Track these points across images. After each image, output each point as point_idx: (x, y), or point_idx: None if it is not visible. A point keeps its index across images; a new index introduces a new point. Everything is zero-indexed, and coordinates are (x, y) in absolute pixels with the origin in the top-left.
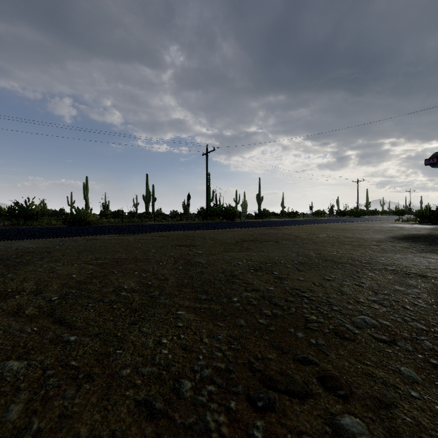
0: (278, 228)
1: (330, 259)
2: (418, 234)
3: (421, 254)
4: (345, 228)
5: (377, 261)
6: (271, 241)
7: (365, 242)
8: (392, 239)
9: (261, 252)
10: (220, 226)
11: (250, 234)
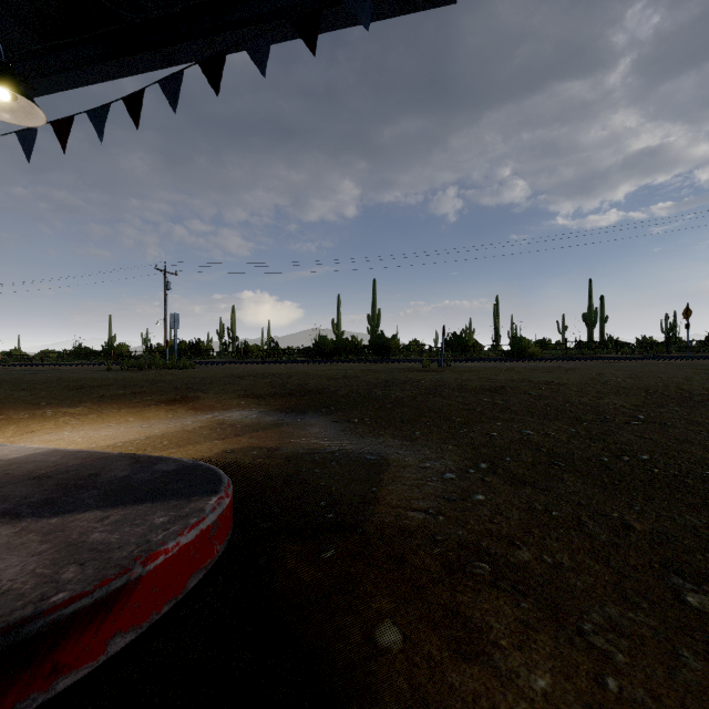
0: None
1: None
2: None
3: None
4: None
5: None
6: None
7: None
8: None
9: None
10: None
11: None
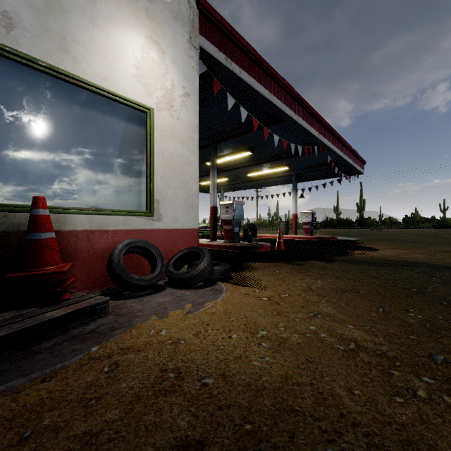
0: None
1: None
2: None
3: None
4: None
5: None
6: None
7: None
8: None
9: None
10: None
11: None
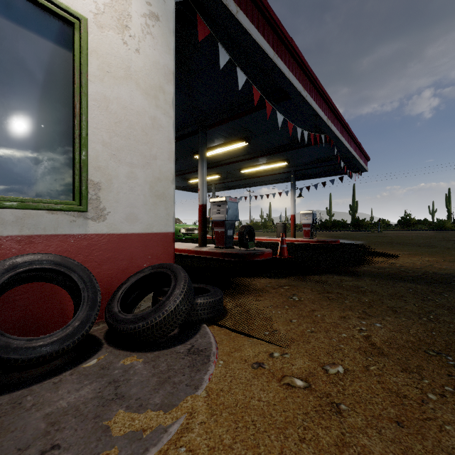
0: None
1: None
2: None
3: None
4: None
5: None
6: None
7: None
8: None
9: None
10: None
11: None
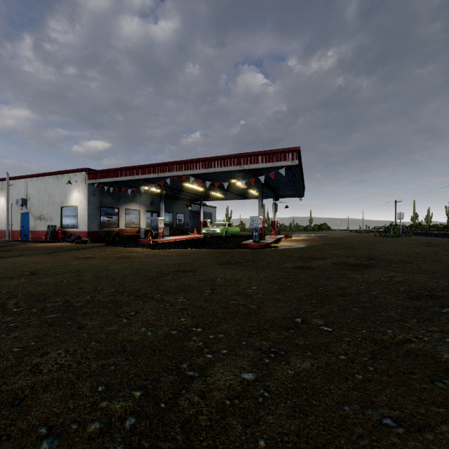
0: None
1: None
2: None
3: None
4: None
5: None
6: None
7: None
8: None
9: None
10: None
11: None
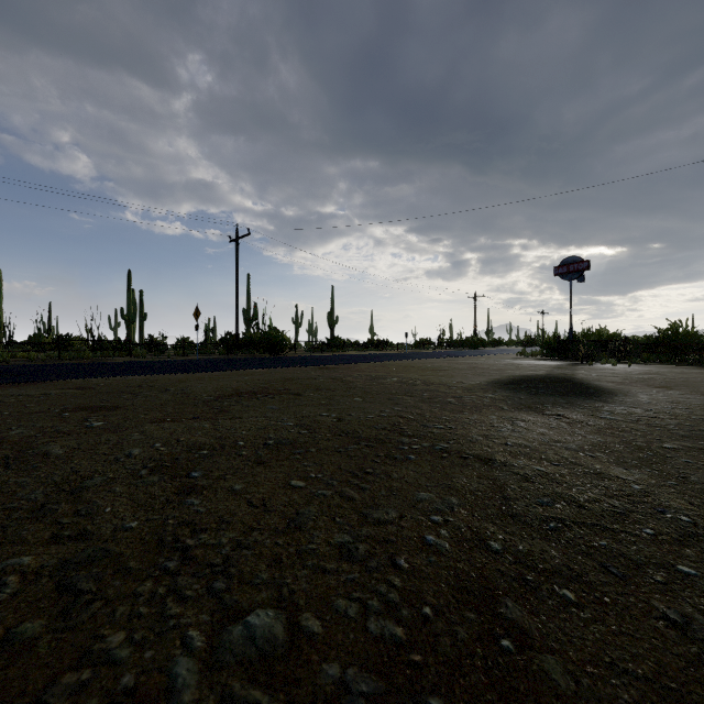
0: (336, 368)
1: (351, 431)
2: (533, 375)
3: (512, 412)
4: (441, 366)
5: (431, 431)
6: (288, 394)
7: (446, 391)
8: (491, 384)
9: (233, 419)
10: (236, 365)
11: (269, 380)
